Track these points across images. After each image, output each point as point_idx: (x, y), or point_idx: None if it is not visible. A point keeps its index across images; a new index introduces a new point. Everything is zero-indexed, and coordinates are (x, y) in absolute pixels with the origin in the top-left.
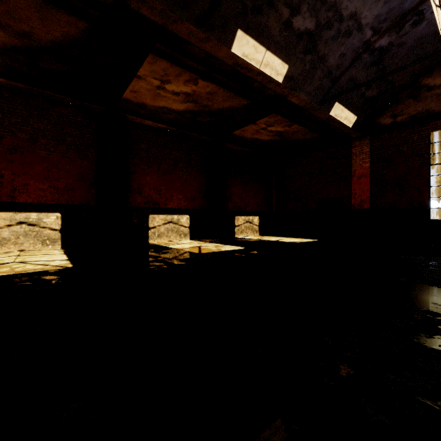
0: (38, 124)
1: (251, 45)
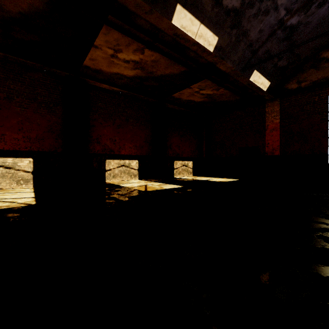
0: (14, 85)
1: (188, 19)
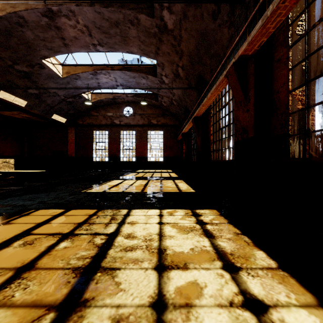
0: None
1: (8, 95)
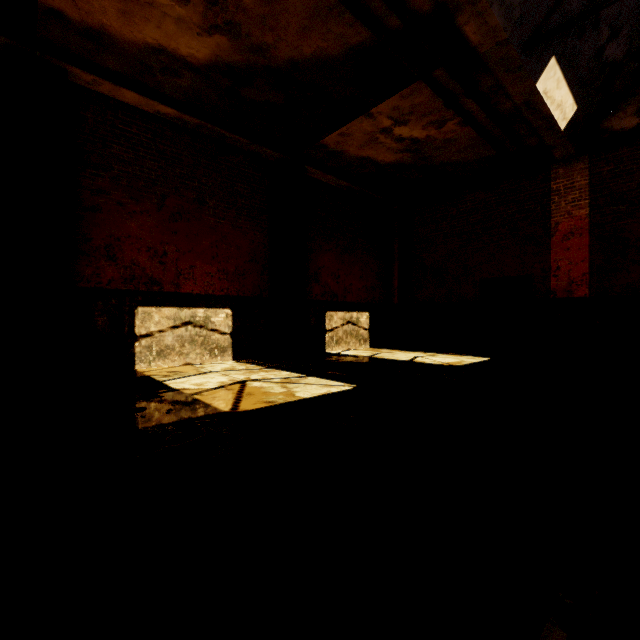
0: None
1: None
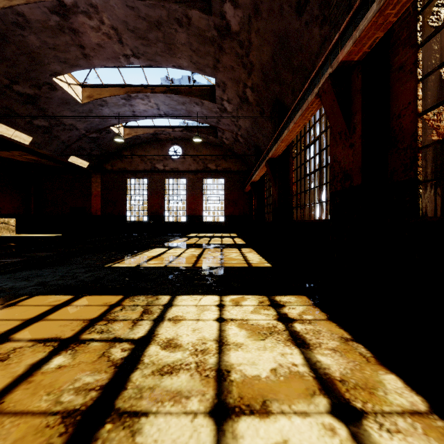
0: None
1: (5, 128)
